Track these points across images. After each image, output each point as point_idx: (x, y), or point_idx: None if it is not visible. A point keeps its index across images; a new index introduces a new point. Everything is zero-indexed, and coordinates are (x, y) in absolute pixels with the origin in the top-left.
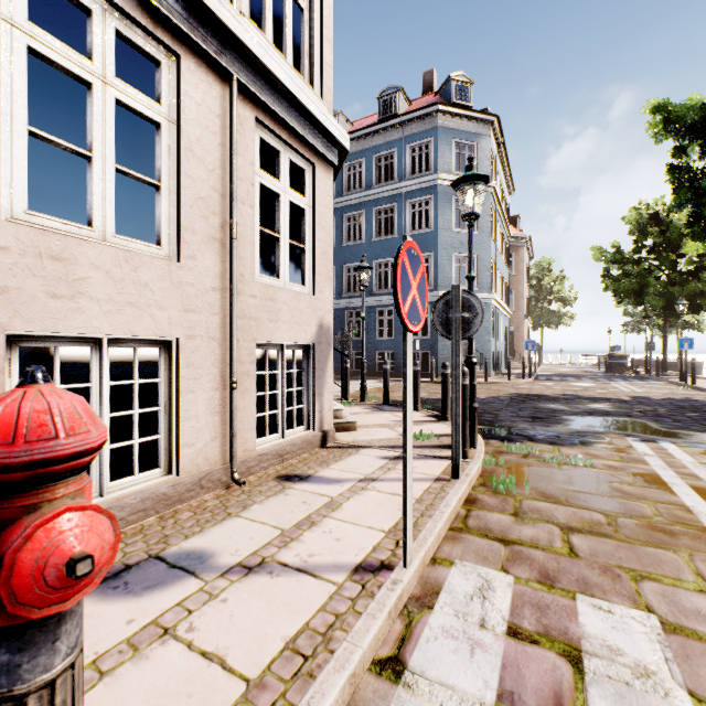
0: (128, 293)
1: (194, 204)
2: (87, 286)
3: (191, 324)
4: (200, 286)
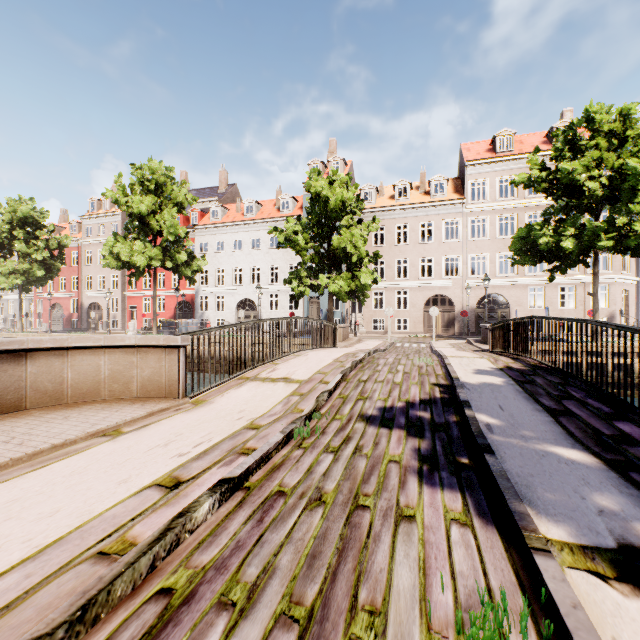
0: (568, 313)
1: (577, 301)
2: (564, 313)
3: (577, 316)
4: (578, 311)
